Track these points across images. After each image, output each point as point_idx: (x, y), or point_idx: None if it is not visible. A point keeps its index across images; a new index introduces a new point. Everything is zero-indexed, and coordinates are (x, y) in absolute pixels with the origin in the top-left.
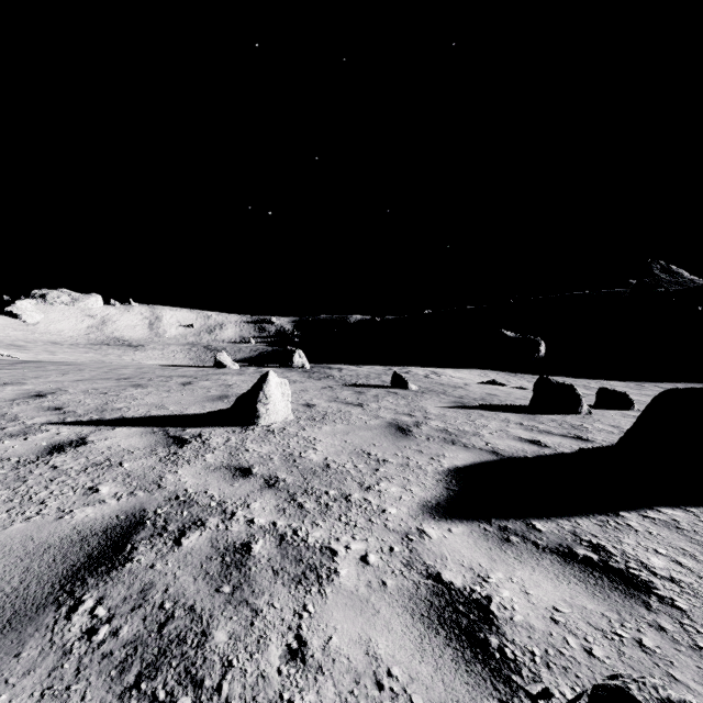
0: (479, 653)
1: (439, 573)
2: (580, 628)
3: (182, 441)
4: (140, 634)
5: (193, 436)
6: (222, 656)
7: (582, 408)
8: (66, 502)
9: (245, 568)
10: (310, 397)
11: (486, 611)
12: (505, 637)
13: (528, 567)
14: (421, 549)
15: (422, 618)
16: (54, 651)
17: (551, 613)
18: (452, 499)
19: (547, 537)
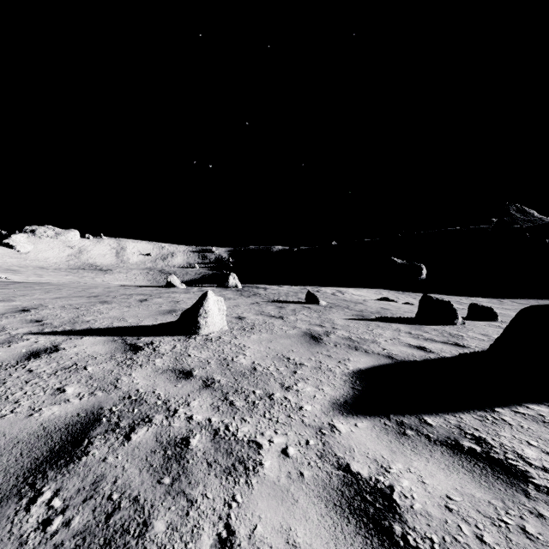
0: (385, 540)
1: (348, 465)
2: (471, 516)
3: (137, 348)
4: (89, 524)
5: (146, 344)
6: (160, 545)
7: (458, 319)
8: (37, 401)
9: (184, 460)
10: (241, 311)
11: (389, 499)
12: (407, 525)
13: (423, 458)
14: (332, 442)
15: (335, 507)
16: (12, 542)
17: (445, 501)
18: (356, 397)
19: (437, 431)
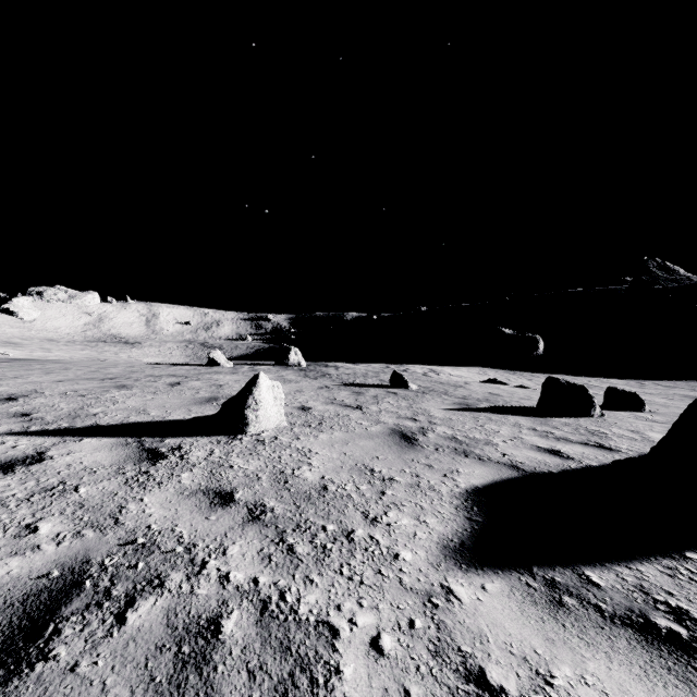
0: None
1: (483, 670)
2: None
3: (158, 455)
4: None
5: (171, 449)
6: None
7: (595, 410)
8: None
9: (208, 666)
10: (305, 398)
11: None
12: None
13: (601, 653)
14: (451, 623)
15: None
16: None
17: None
18: (477, 535)
19: (610, 597)
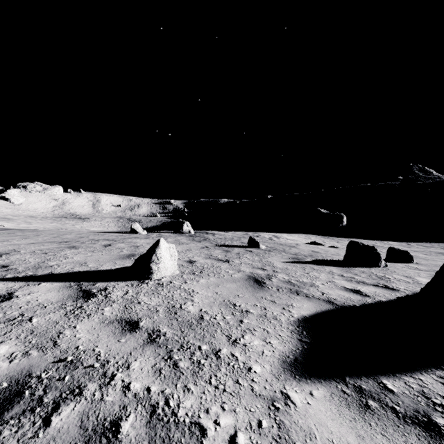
0: None
1: None
2: None
3: (90, 294)
4: None
5: (100, 290)
6: None
7: (381, 262)
8: None
9: None
10: (192, 255)
11: None
12: None
13: None
14: (288, 423)
15: None
16: None
17: None
18: (306, 353)
19: (402, 401)
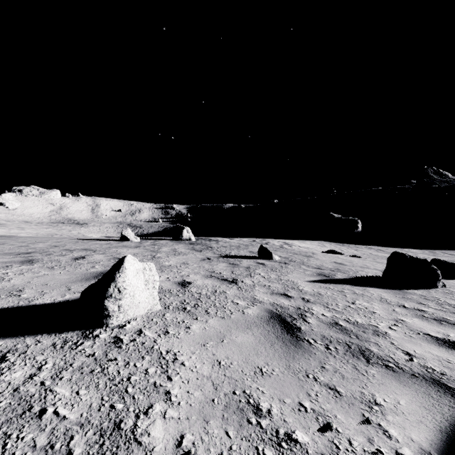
0: None
1: None
2: None
3: None
4: None
5: None
6: None
7: (440, 281)
8: None
9: None
10: (188, 271)
11: None
12: None
13: None
14: None
15: None
16: None
17: None
18: None
19: None
